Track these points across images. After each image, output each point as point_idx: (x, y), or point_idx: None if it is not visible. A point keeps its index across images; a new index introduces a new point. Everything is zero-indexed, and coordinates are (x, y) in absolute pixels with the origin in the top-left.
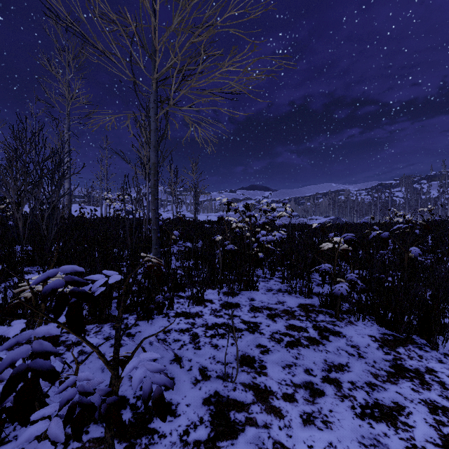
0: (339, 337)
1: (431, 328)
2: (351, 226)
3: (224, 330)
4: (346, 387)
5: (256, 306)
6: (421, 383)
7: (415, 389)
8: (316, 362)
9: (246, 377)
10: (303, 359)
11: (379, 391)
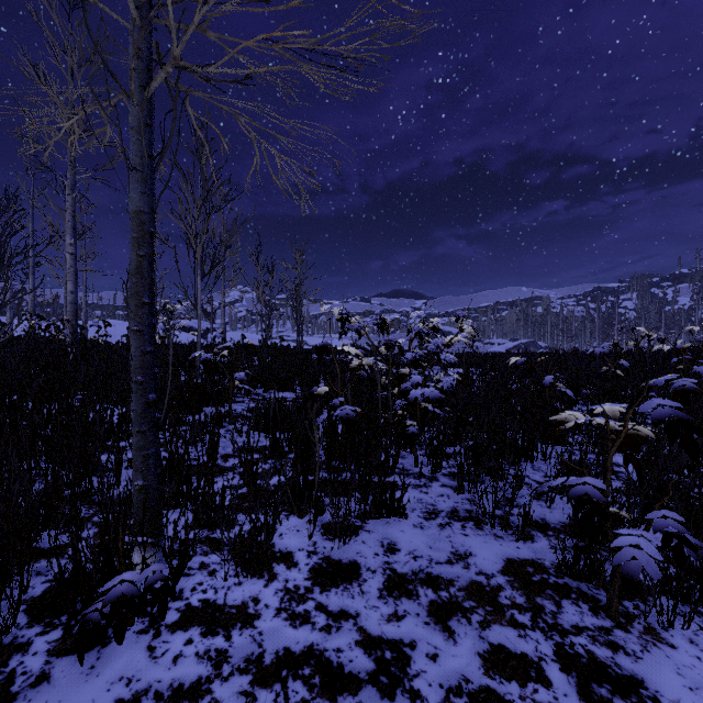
0: None
1: None
2: (567, 357)
3: (305, 687)
4: None
5: (400, 574)
6: None
7: None
8: None
9: None
10: None
11: None
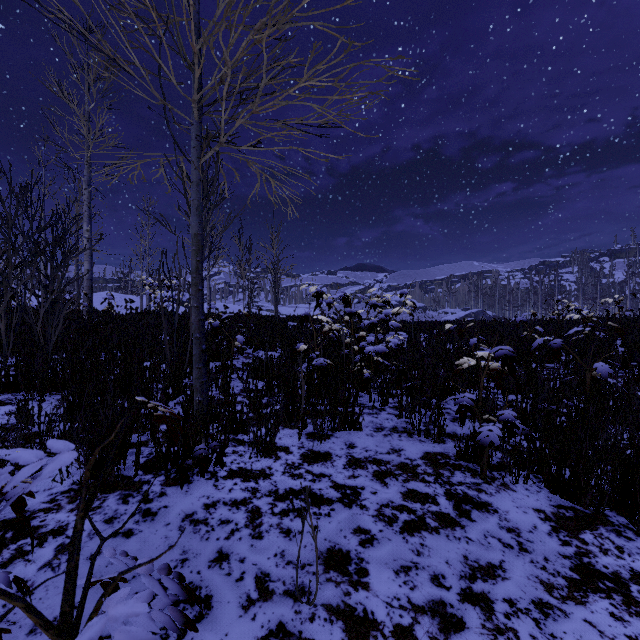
0: (487, 513)
1: (636, 501)
2: (501, 325)
3: (303, 502)
4: (501, 611)
5: (357, 458)
6: (626, 602)
7: (617, 613)
8: (450, 561)
9: (334, 593)
10: (429, 555)
11: (557, 618)
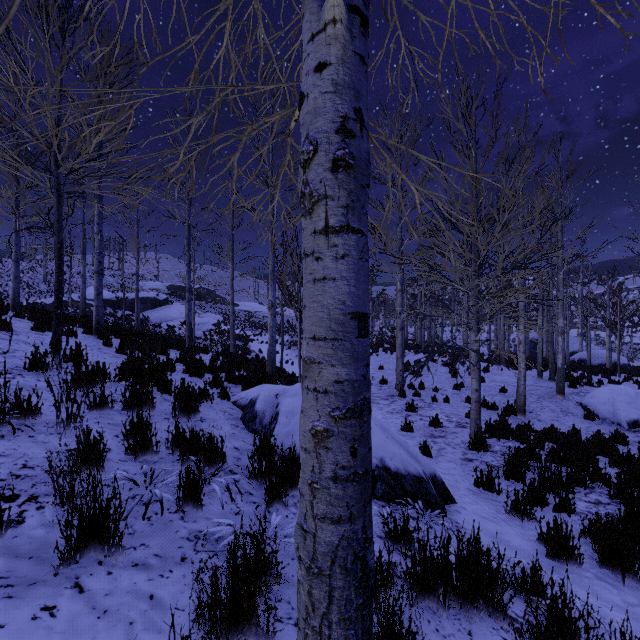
0: None
1: None
2: None
3: None
4: None
5: None
6: None
7: None
8: None
9: None
10: None
11: None
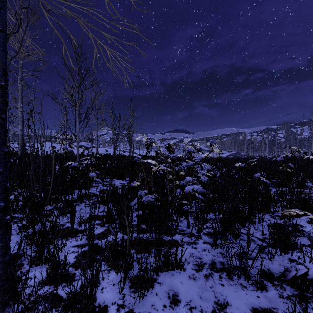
0: None
1: None
2: (259, 161)
3: None
4: None
5: None
6: None
7: None
8: None
9: None
10: None
11: None
